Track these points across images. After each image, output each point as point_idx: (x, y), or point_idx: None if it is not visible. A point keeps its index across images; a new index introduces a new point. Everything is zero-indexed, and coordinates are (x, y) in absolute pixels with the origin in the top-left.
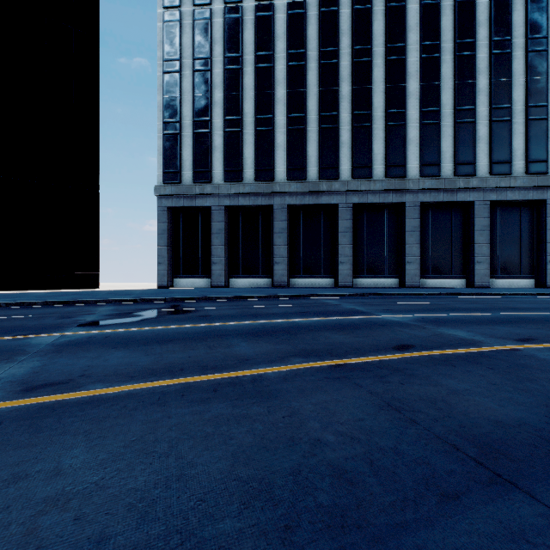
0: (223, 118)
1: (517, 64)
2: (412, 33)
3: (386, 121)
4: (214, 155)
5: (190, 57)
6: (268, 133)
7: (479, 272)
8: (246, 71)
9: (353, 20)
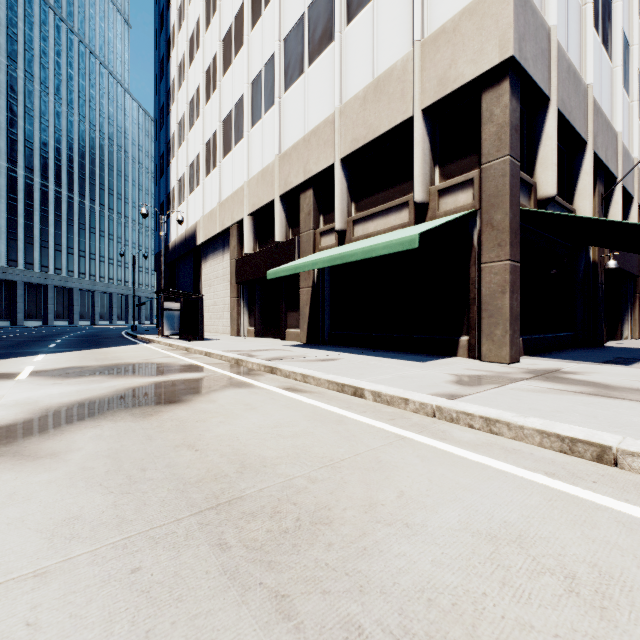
0: None
1: (37, 218)
2: None
3: None
4: None
5: None
6: None
7: (20, 318)
8: None
9: None
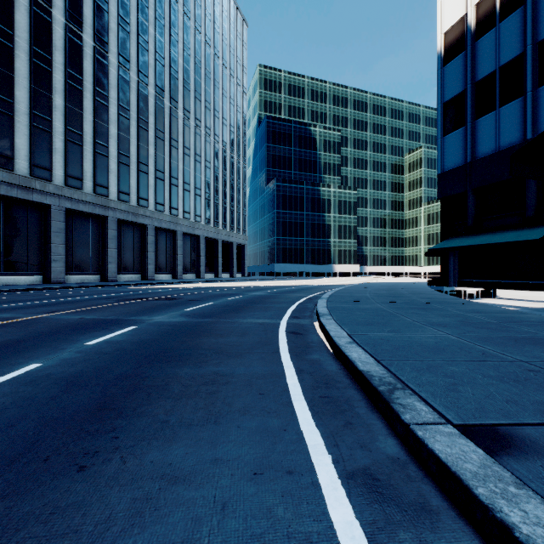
0: None
1: (88, 103)
2: None
3: None
4: None
5: None
6: None
7: (57, 270)
8: None
9: None
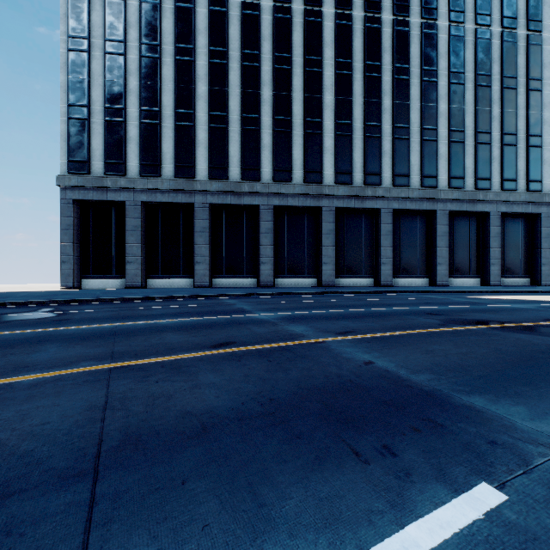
0: (139, 108)
1: (414, 90)
2: (328, 49)
3: (304, 129)
4: (129, 146)
5: (101, 37)
6: (189, 129)
7: (385, 273)
8: (165, 62)
9: (274, 27)
